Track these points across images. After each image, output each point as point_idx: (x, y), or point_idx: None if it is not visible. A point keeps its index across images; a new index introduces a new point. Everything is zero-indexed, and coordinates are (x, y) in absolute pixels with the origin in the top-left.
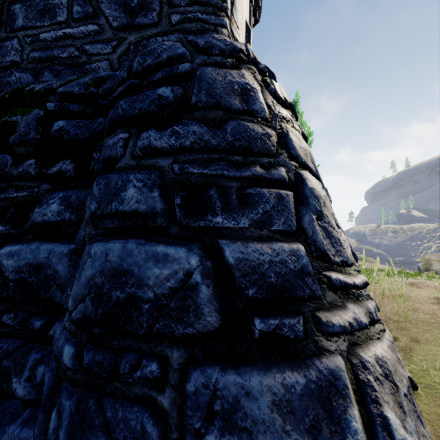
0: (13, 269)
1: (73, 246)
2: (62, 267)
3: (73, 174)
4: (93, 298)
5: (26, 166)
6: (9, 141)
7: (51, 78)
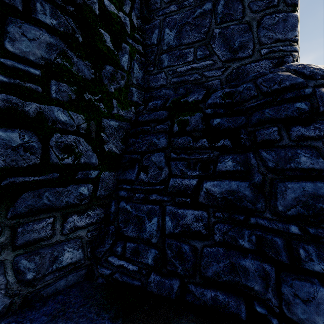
0: (219, 192)
1: (248, 182)
2: (248, 192)
3: (231, 146)
4: (302, 206)
5: (202, 142)
6: (186, 130)
7: (183, 91)
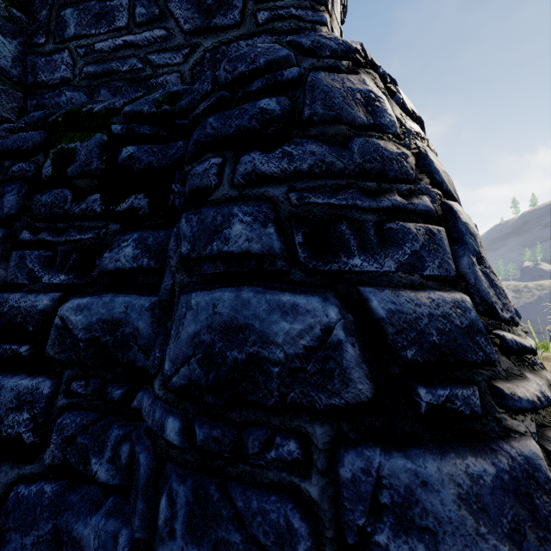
0: (83, 326)
1: (154, 298)
2: (144, 323)
3: (147, 211)
4: (201, 359)
5: (90, 202)
6: (67, 173)
7: (108, 96)
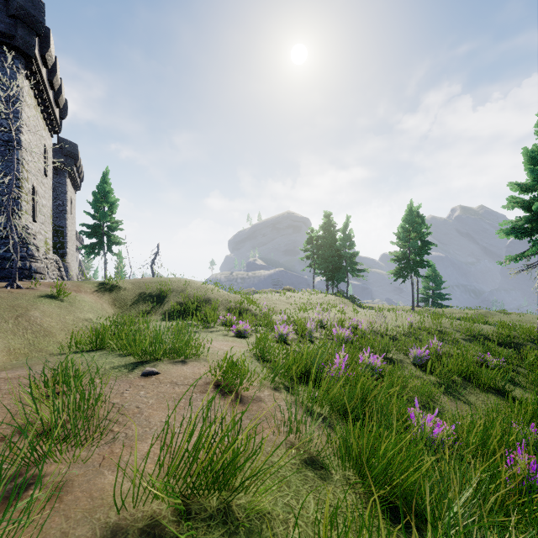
0: None
1: None
2: None
3: None
4: None
5: None
6: None
7: None
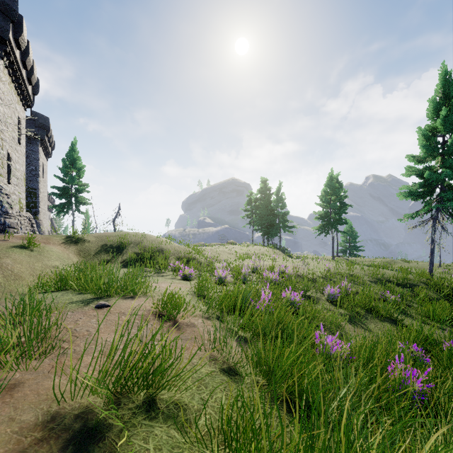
0: None
1: None
2: None
3: None
4: None
5: None
6: None
7: None
